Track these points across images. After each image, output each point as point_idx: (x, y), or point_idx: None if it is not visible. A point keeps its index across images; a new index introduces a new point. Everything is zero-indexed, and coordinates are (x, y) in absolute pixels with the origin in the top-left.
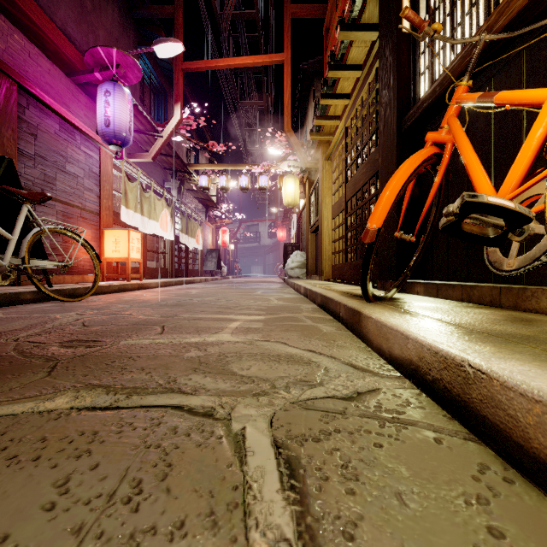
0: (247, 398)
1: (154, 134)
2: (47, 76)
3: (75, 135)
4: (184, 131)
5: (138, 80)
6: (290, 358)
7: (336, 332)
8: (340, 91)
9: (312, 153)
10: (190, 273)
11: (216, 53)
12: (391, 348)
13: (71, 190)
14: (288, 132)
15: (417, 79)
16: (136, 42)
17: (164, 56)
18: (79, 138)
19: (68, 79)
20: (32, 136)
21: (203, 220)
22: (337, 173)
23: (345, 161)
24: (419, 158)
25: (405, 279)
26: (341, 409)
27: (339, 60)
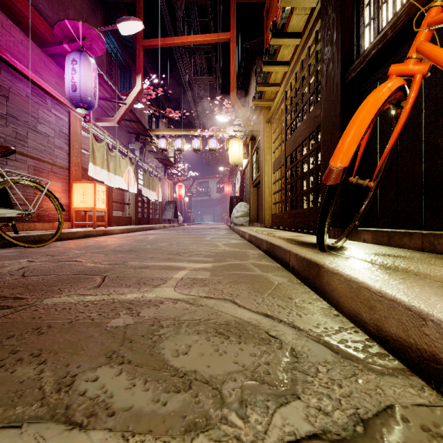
0: (173, 441)
1: (118, 101)
2: (20, 46)
3: (46, 99)
4: (144, 99)
5: (102, 52)
6: (241, 329)
7: (289, 285)
8: (280, 58)
9: (254, 118)
10: (151, 221)
11: (173, 34)
12: (379, 321)
13: (42, 147)
14: (234, 100)
15: (361, 31)
16: (103, 23)
17: (126, 33)
18: (49, 102)
19: (40, 50)
20: (3, 97)
21: (163, 176)
22: (276, 133)
23: (285, 122)
24: (390, 86)
25: (355, 226)
26: None
27: (280, 29)
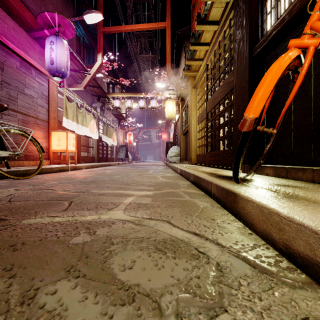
0: None
1: (84, 72)
2: (12, 31)
3: (31, 70)
4: (104, 71)
5: (72, 36)
6: (176, 246)
7: (211, 209)
8: (203, 40)
9: (184, 84)
10: (109, 160)
11: (124, 24)
12: (288, 241)
13: (28, 105)
14: (169, 71)
15: (264, 18)
16: (74, 15)
17: (90, 22)
18: (34, 72)
19: (27, 34)
20: None
21: (117, 127)
22: (200, 95)
23: (206, 87)
24: (291, 55)
25: (260, 163)
26: None
27: (203, 18)
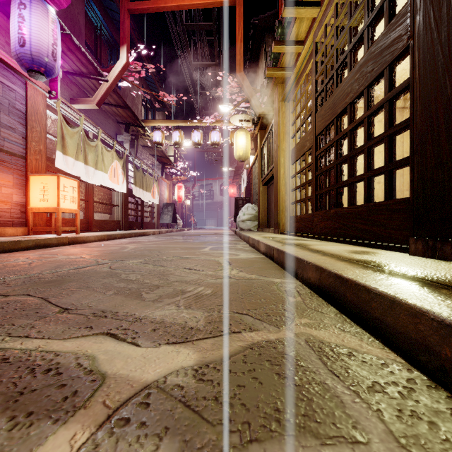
0: None
1: (98, 78)
2: None
3: None
4: (132, 78)
5: (68, 3)
6: None
7: None
8: None
9: (265, 99)
10: (145, 226)
11: None
12: None
13: None
14: (240, 77)
15: None
16: None
17: None
18: None
19: None
20: None
21: (159, 175)
22: (297, 111)
23: (315, 85)
24: None
25: None
26: None
27: None
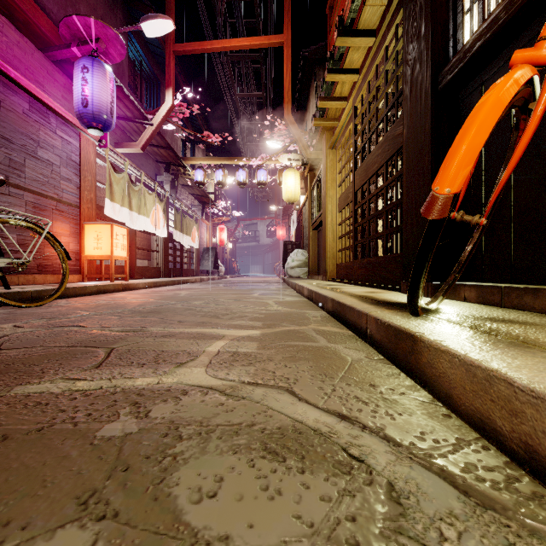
0: None
1: (143, 122)
2: (15, 48)
3: (49, 117)
4: (176, 119)
5: (121, 58)
6: (305, 443)
7: (368, 364)
8: (348, 65)
9: (314, 143)
10: (185, 273)
11: (212, 39)
12: (531, 438)
13: (44, 178)
14: (288, 120)
15: (459, 19)
16: (124, 23)
17: (153, 35)
18: (54, 121)
19: (42, 55)
20: None
21: (200, 217)
22: (343, 161)
23: (354, 145)
24: (521, 75)
25: (455, 280)
26: None
27: (349, 26)
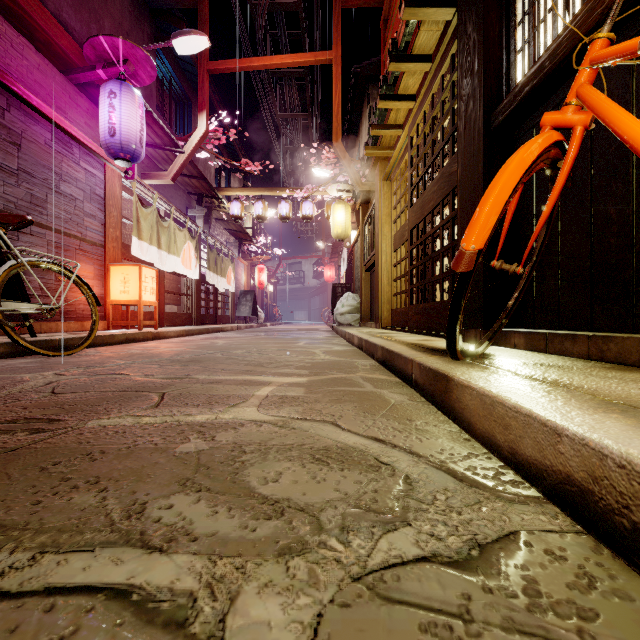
0: (266, 563)
1: (173, 149)
2: (36, 72)
3: (72, 147)
4: (210, 146)
5: (151, 80)
6: (345, 455)
7: (409, 405)
8: (403, 90)
9: (367, 173)
10: (219, 320)
11: (250, 53)
12: (514, 443)
13: (67, 215)
14: (337, 147)
15: (512, 58)
16: (152, 37)
17: (185, 53)
18: (77, 152)
19: (64, 78)
20: (14, 146)
21: (236, 255)
22: (398, 195)
23: (410, 179)
24: (539, 144)
25: (501, 326)
26: (459, 602)
27: (403, 50)
